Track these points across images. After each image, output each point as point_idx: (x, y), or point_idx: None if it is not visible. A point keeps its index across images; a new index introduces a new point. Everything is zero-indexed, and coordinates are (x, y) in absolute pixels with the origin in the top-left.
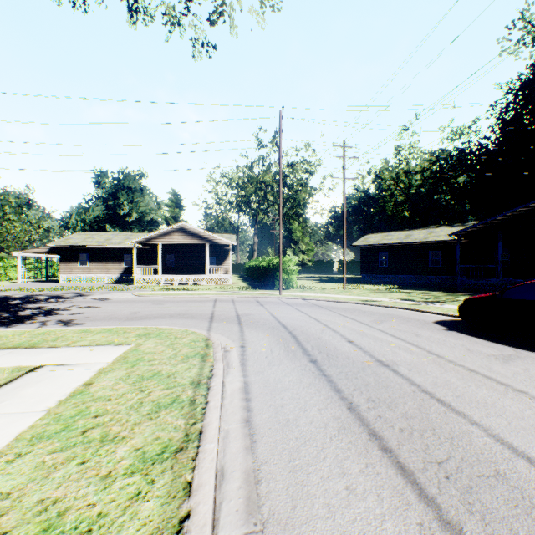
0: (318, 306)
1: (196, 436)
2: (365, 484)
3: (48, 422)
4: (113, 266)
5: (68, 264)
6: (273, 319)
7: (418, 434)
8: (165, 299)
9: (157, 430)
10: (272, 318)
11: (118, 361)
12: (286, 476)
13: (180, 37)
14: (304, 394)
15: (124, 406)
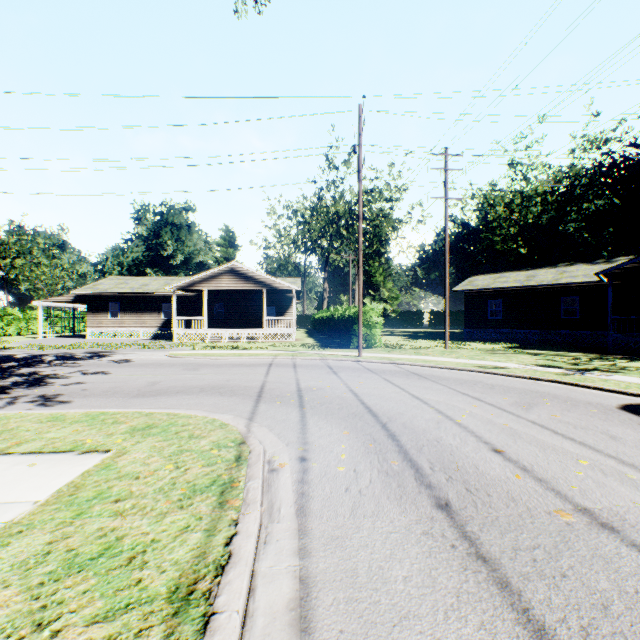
0: (416, 375)
1: None
2: None
3: None
4: (150, 317)
5: (97, 315)
6: (353, 398)
7: None
8: (204, 362)
9: None
10: (351, 395)
11: (56, 499)
12: None
13: None
14: None
15: None
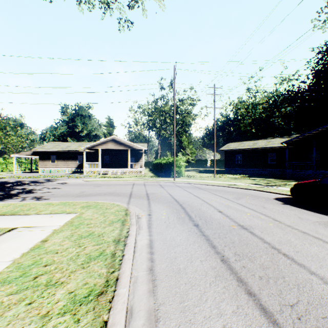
0: (198, 188)
1: (113, 282)
2: (237, 323)
3: (11, 270)
4: (71, 163)
5: (44, 162)
6: (170, 196)
7: (273, 281)
8: (102, 183)
9: (86, 277)
10: (169, 195)
11: (66, 224)
12: (178, 316)
13: (110, 16)
14: (190, 249)
15: (66, 258)
